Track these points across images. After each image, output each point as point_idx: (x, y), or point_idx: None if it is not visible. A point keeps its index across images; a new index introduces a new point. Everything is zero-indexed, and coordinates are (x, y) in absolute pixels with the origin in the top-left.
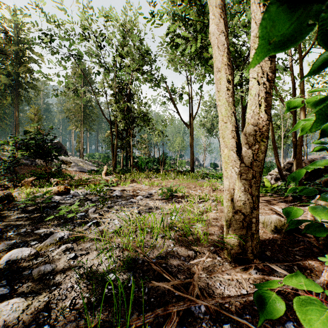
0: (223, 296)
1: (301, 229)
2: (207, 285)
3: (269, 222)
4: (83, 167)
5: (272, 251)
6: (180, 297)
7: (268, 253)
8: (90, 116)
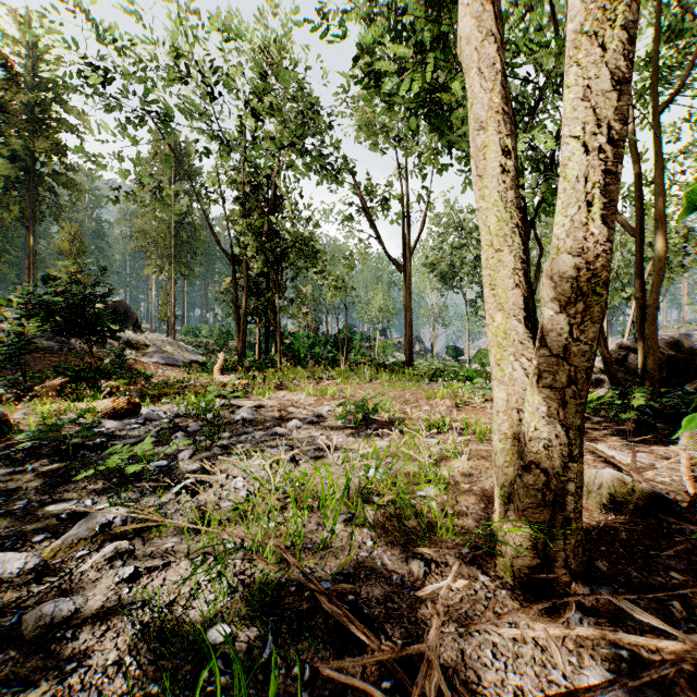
0: (504, 690)
1: (673, 503)
2: (461, 657)
3: (596, 484)
4: (174, 356)
5: (612, 559)
6: (395, 694)
7: (601, 564)
8: (190, 245)
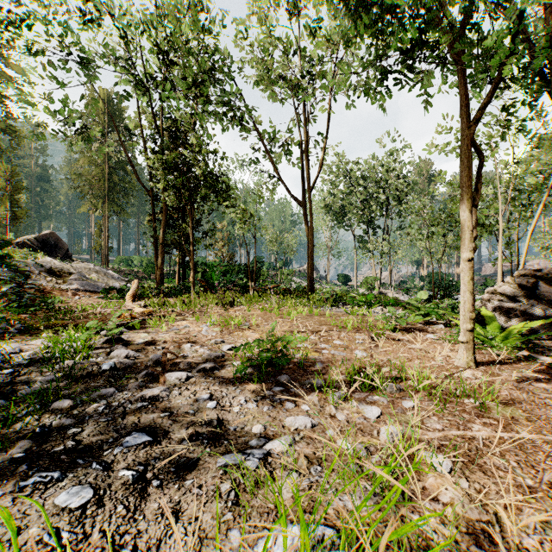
0: None
1: None
2: None
3: None
4: (96, 283)
5: None
6: None
7: None
8: (121, 187)
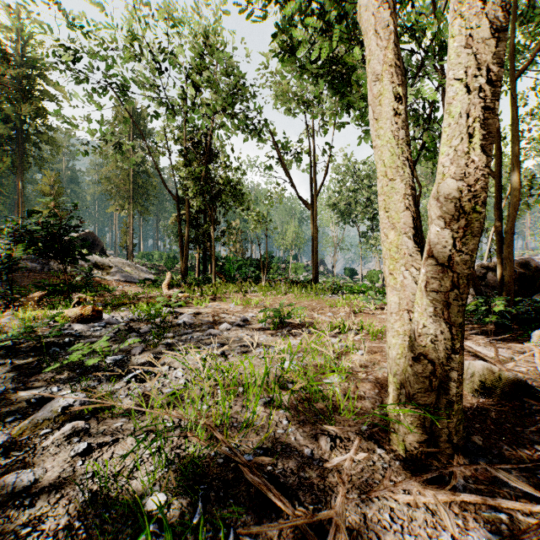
0: None
1: (532, 388)
2: (363, 520)
3: (469, 373)
4: (132, 275)
5: (485, 434)
6: None
7: (477, 439)
8: (144, 189)
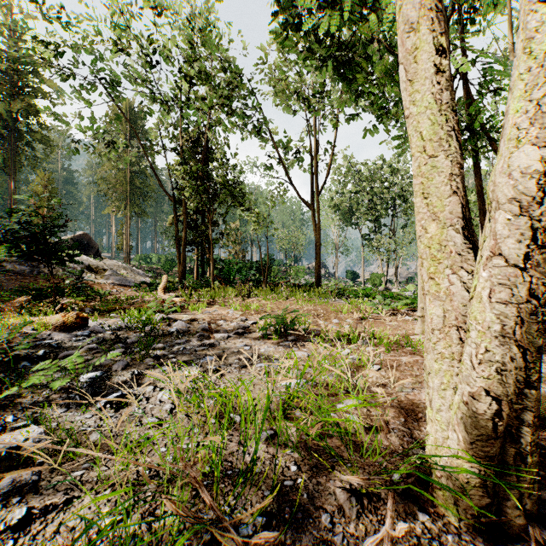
0: None
1: None
2: None
3: None
4: (127, 278)
5: None
6: None
7: None
8: (142, 190)
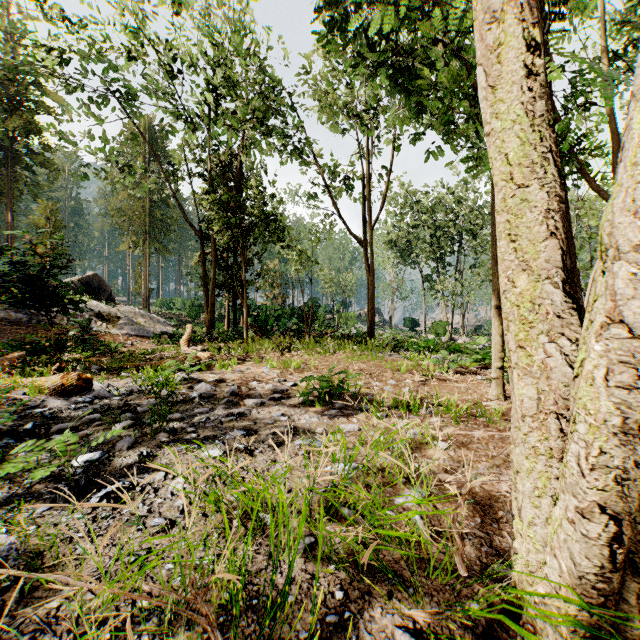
0: None
1: None
2: None
3: None
4: (145, 328)
5: None
6: None
7: None
8: (163, 223)
